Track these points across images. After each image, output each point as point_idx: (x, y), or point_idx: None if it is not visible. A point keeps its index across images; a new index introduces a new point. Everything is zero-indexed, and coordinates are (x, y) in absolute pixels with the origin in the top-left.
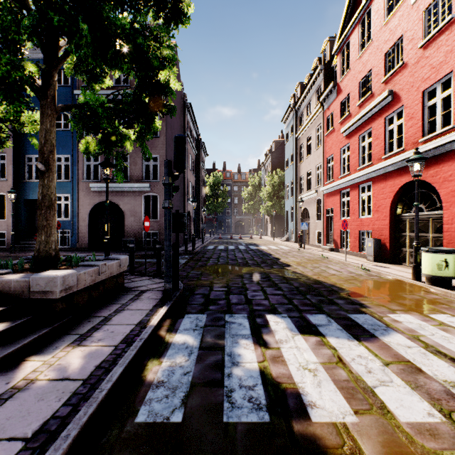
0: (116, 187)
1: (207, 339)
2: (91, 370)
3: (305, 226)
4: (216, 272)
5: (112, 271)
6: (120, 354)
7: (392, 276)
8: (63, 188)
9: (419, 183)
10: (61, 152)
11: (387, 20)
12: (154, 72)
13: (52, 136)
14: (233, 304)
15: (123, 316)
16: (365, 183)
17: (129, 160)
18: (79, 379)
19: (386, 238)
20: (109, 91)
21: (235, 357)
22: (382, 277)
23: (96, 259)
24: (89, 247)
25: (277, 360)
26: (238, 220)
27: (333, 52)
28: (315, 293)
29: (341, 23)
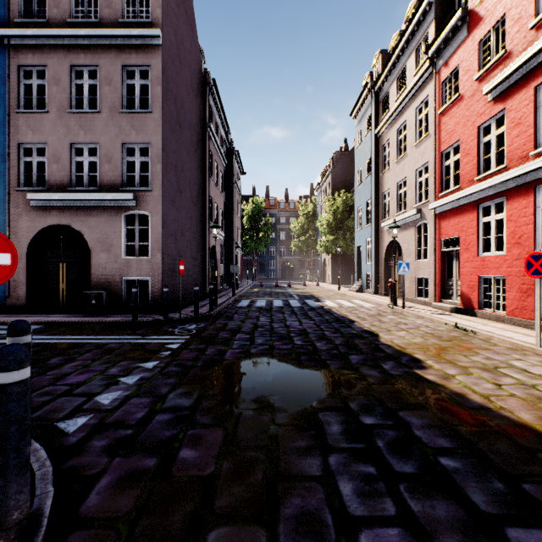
0: (75, 199)
1: None
2: None
3: (405, 268)
4: (238, 401)
5: None
6: None
7: None
8: None
9: None
10: None
11: None
12: None
13: None
14: None
15: None
16: None
17: (98, 153)
18: None
19: None
20: (62, 29)
21: None
22: None
23: None
24: (29, 304)
25: None
26: (285, 261)
27: None
28: None
29: None
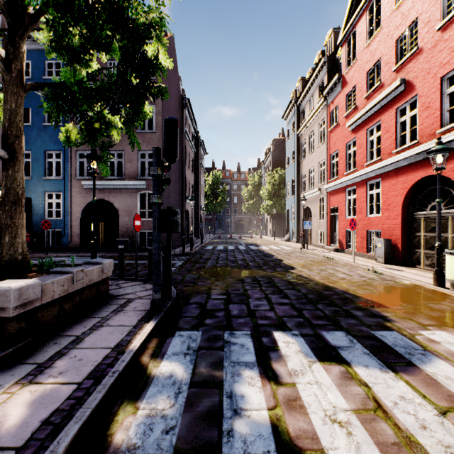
0: (110, 184)
1: (200, 369)
2: (33, 428)
3: (308, 225)
4: (214, 276)
5: (92, 277)
6: (81, 398)
7: (409, 280)
8: (55, 185)
9: (435, 179)
10: (52, 148)
11: (399, 4)
12: (141, 45)
13: (19, 119)
14: (233, 317)
15: (99, 334)
16: (374, 179)
17: (123, 156)
18: (12, 447)
19: (397, 238)
20: None
21: (237, 399)
22: (398, 282)
23: (75, 263)
24: (82, 247)
25: (294, 404)
26: (238, 219)
27: (337, 42)
28: (327, 302)
29: (347, 12)
